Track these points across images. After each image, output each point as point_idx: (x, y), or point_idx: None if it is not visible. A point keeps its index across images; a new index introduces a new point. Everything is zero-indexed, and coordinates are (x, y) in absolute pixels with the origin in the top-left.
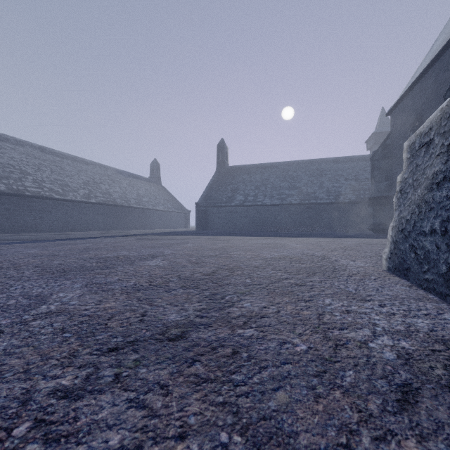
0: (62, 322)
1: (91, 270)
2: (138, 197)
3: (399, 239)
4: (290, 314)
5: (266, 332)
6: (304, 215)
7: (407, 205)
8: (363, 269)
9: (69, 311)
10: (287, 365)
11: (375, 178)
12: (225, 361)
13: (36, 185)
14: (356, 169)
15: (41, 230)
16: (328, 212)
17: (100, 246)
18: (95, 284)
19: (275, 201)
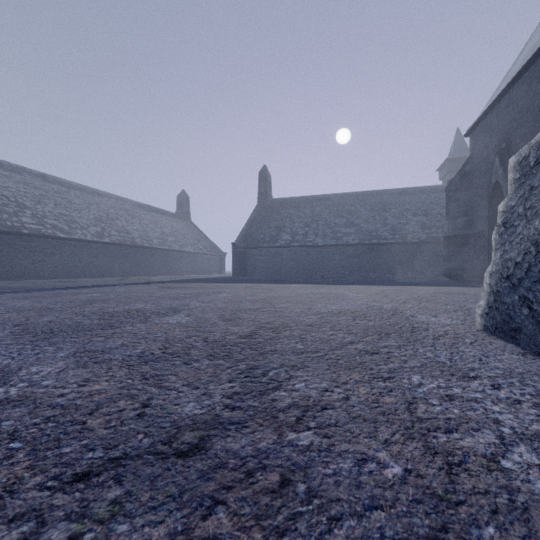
0: (18, 419)
1: (89, 330)
2: (163, 237)
3: (502, 289)
4: (366, 403)
5: (332, 438)
6: (363, 258)
7: (516, 243)
8: (451, 328)
9: (36, 397)
10: (376, 513)
11: (451, 213)
12: (268, 502)
13: (36, 221)
14: (427, 202)
15: (41, 276)
16: (393, 255)
17: (110, 297)
18: (87, 352)
19: (329, 241)
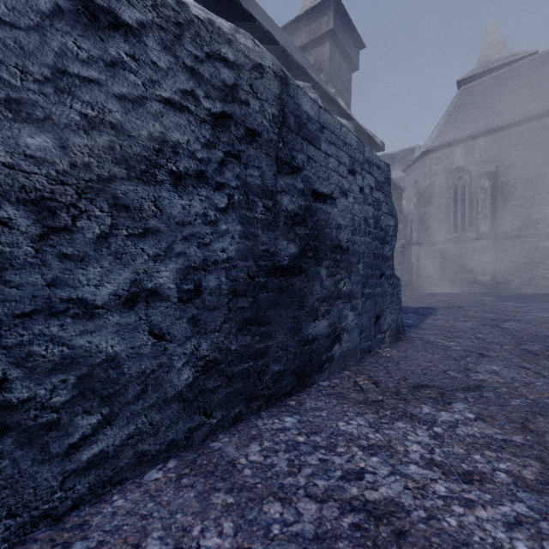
0: None
1: None
2: None
3: None
4: None
5: None
6: None
7: None
8: None
9: None
10: None
11: None
12: None
13: None
14: None
15: None
16: None
17: None
18: None
19: None
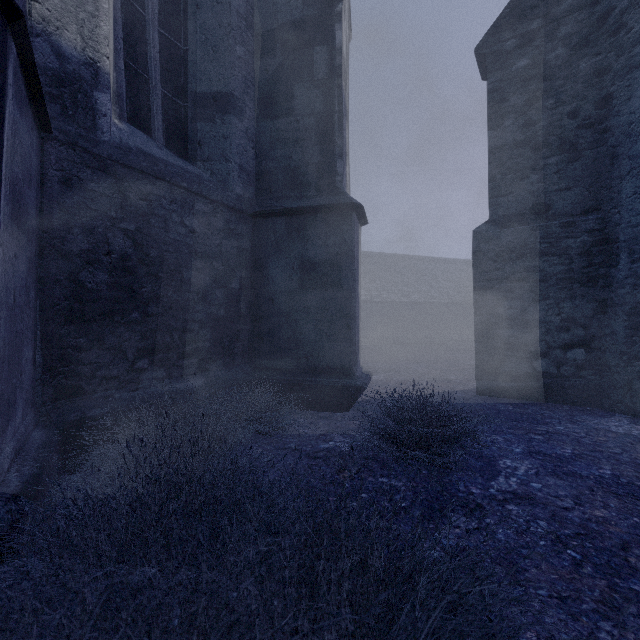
0: None
1: None
2: None
3: None
4: None
5: None
6: None
7: None
8: None
9: None
10: None
11: None
12: None
13: None
14: None
15: None
16: None
17: None
18: None
19: None
